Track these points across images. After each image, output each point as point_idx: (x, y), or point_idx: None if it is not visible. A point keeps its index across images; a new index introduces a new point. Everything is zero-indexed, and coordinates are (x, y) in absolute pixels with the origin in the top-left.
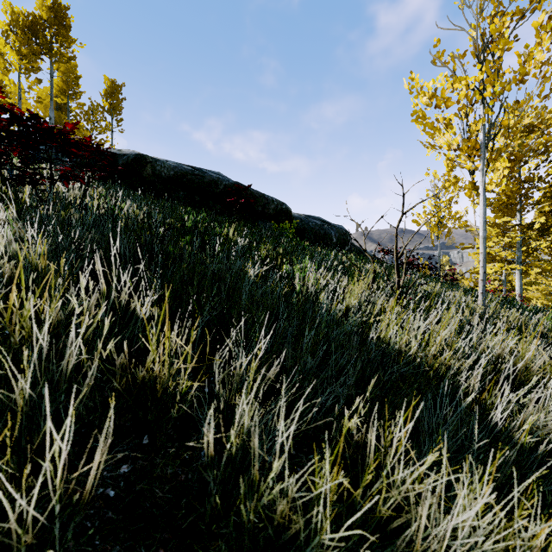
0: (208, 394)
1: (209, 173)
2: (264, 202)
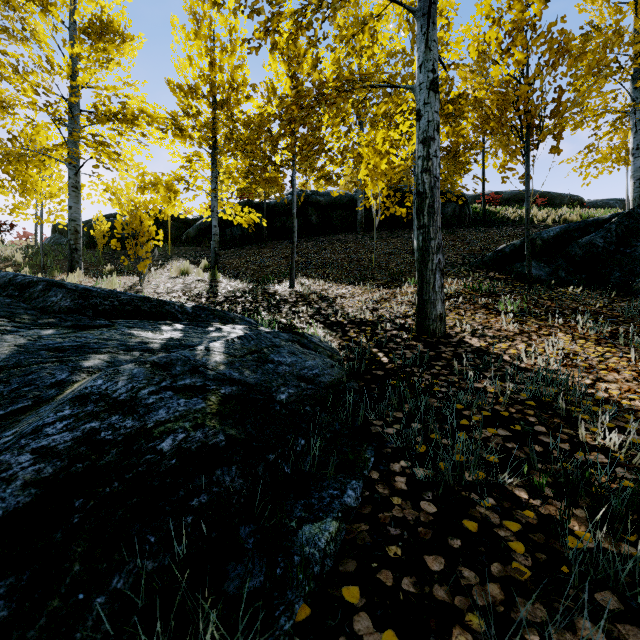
0: None
1: None
2: (560, 198)
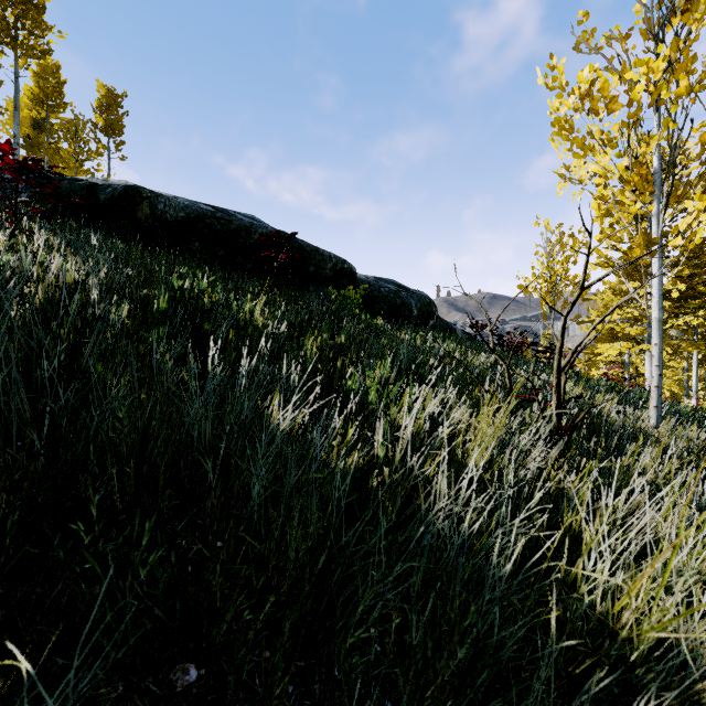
0: None
1: (238, 217)
2: (318, 259)
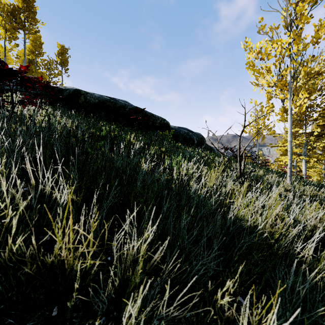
0: (110, 262)
1: (119, 101)
2: (153, 119)
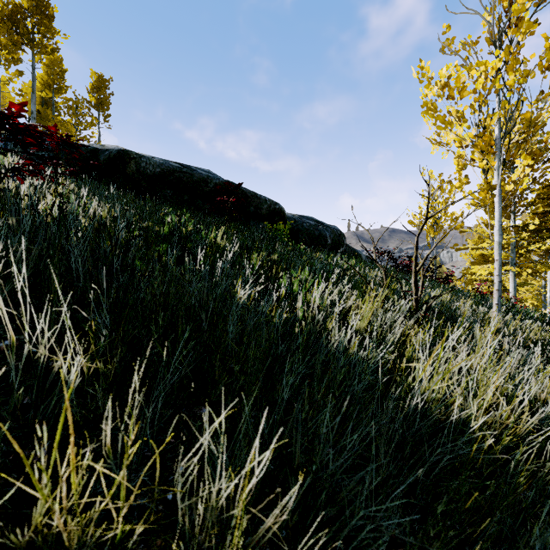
0: (171, 505)
1: (198, 171)
2: (256, 201)
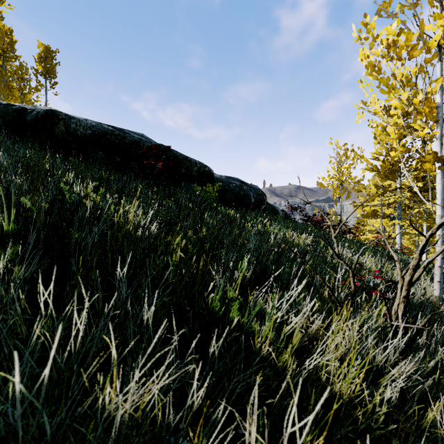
0: None
1: (131, 134)
2: (187, 164)
